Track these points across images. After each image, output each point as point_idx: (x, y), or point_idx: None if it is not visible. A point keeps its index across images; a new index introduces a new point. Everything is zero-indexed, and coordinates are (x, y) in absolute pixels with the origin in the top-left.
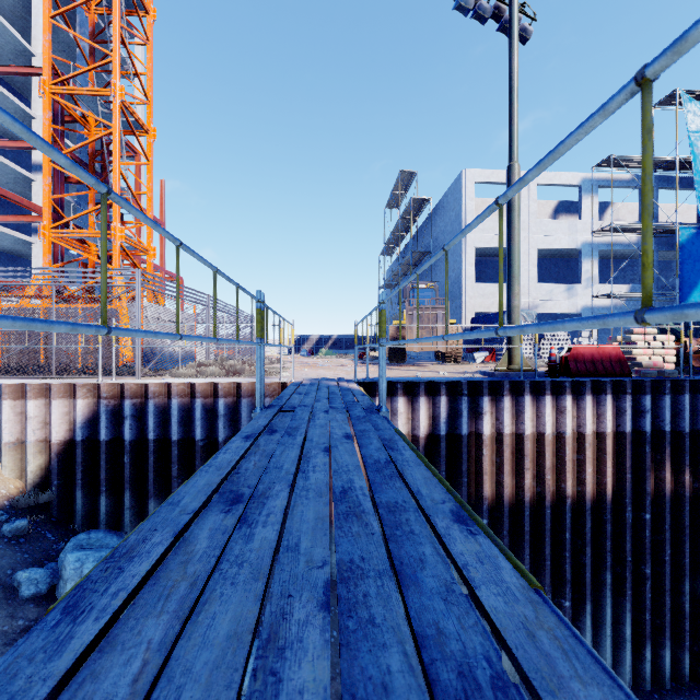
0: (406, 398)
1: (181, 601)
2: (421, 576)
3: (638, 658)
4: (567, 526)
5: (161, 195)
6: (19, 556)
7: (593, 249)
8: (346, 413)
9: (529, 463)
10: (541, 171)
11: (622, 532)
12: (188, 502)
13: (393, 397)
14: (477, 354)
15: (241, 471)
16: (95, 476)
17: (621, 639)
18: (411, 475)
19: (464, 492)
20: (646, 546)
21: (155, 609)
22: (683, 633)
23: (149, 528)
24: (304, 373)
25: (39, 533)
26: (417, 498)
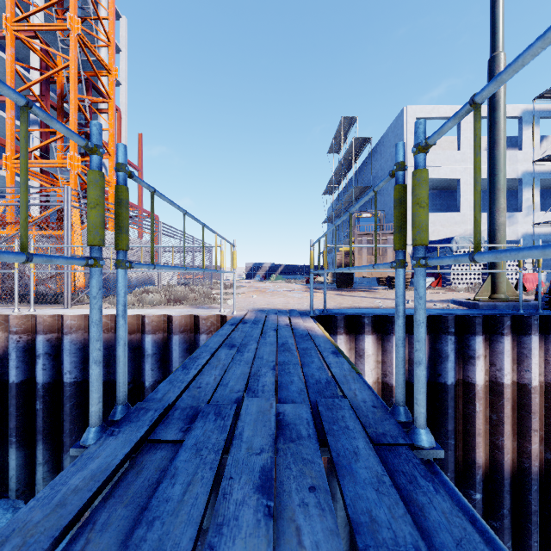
0: (374, 336)
1: None
2: None
3: None
4: None
5: (139, 146)
6: None
7: (533, 178)
8: (320, 448)
9: (537, 422)
10: None
11: None
12: None
13: (358, 335)
14: None
15: None
16: (6, 423)
17: None
18: None
19: (450, 458)
20: None
21: None
22: None
23: None
24: (252, 301)
25: None
26: None
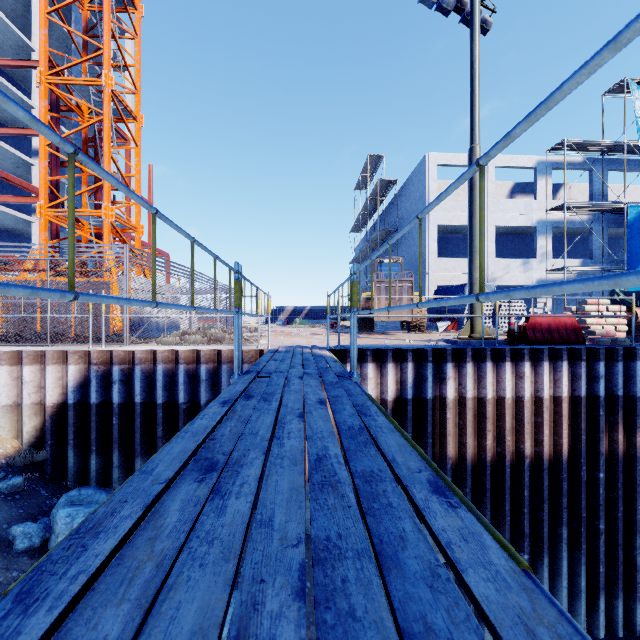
0: (375, 364)
1: (144, 585)
2: (403, 557)
3: (592, 608)
4: (525, 484)
5: (149, 178)
6: (14, 511)
7: (547, 227)
8: (319, 379)
9: (490, 425)
10: (531, 124)
11: (578, 489)
12: (162, 470)
13: (362, 363)
14: (440, 324)
15: (216, 438)
16: (86, 436)
17: (577, 590)
18: (385, 441)
19: (429, 452)
20: (600, 503)
21: (116, 596)
22: (634, 585)
23: (119, 500)
24: (280, 341)
25: (34, 489)
26: (392, 466)
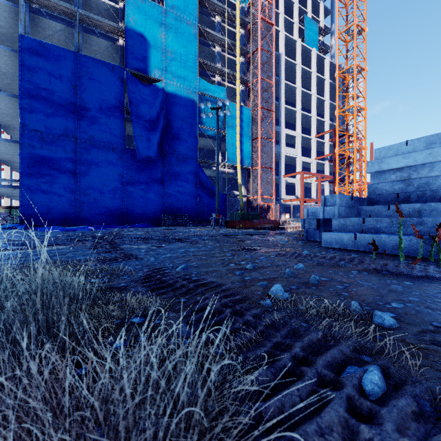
0: None
1: None
2: None
3: None
4: None
5: (371, 149)
6: None
7: None
8: None
9: None
10: None
11: None
12: None
13: None
14: None
15: None
16: None
17: None
18: None
19: None
20: None
21: None
22: None
23: None
24: None
25: None
26: None
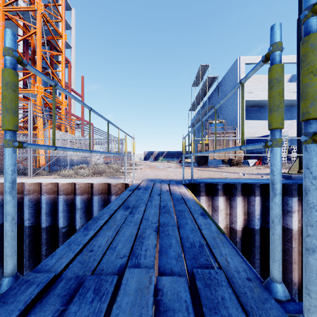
0: (225, 197)
1: None
2: None
3: None
4: None
5: (82, 83)
6: None
7: None
8: None
9: None
10: None
11: None
12: None
13: (214, 196)
14: (250, 161)
15: None
16: None
17: None
18: None
19: None
20: None
21: None
22: None
23: None
24: (146, 173)
25: None
26: None
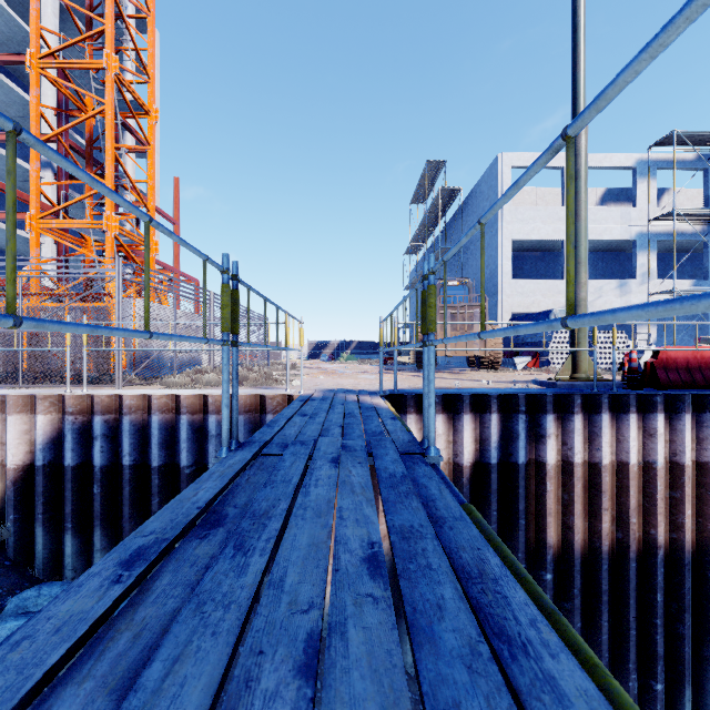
0: (445, 416)
1: None
2: None
3: None
4: (658, 585)
5: (175, 193)
6: None
7: (649, 240)
8: (369, 459)
9: (608, 501)
10: None
11: None
12: None
13: None
14: (518, 360)
15: None
16: (60, 509)
17: None
18: None
19: (521, 538)
20: None
21: None
22: None
23: None
24: (318, 382)
25: None
26: None
